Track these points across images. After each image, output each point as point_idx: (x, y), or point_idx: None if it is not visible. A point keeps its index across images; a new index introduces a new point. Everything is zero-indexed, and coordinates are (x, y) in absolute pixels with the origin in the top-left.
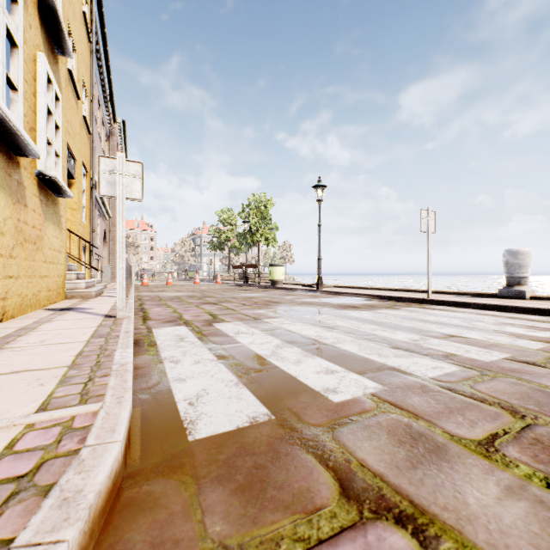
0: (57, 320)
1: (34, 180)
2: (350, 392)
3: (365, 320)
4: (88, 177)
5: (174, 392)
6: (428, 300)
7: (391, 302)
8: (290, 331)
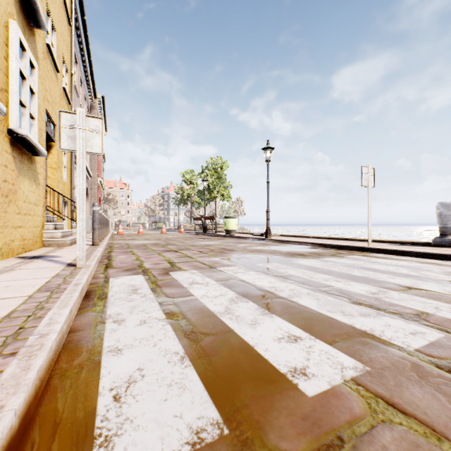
0: (18, 270)
1: (6, 138)
2: (324, 376)
3: (315, 268)
4: None
5: (101, 373)
6: (368, 248)
7: (334, 250)
8: (243, 281)
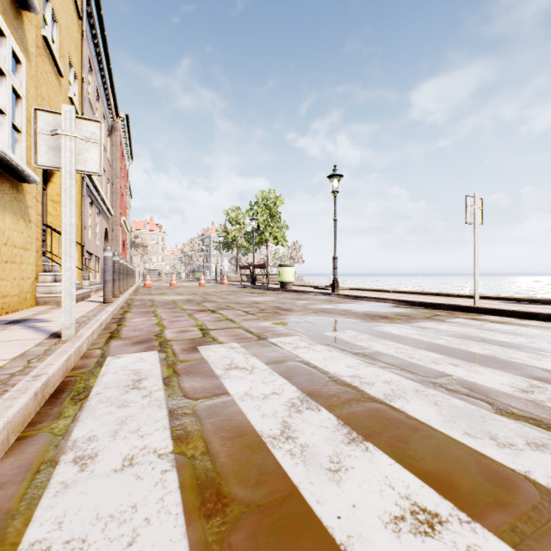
0: None
1: None
2: None
3: (412, 340)
4: None
5: None
6: (475, 308)
7: (427, 310)
8: (308, 364)
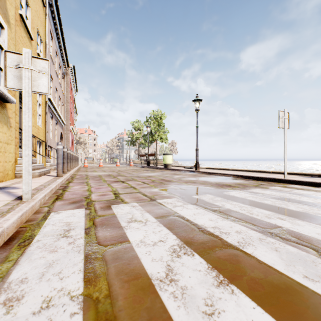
0: None
1: None
2: None
3: (249, 201)
4: (43, 96)
5: None
6: (285, 180)
7: (254, 181)
8: (183, 218)
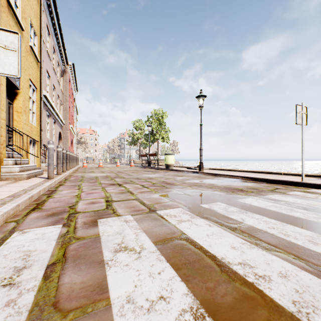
0: None
1: None
2: None
3: (274, 213)
4: (38, 92)
5: None
6: (303, 183)
7: (268, 184)
8: (194, 243)
